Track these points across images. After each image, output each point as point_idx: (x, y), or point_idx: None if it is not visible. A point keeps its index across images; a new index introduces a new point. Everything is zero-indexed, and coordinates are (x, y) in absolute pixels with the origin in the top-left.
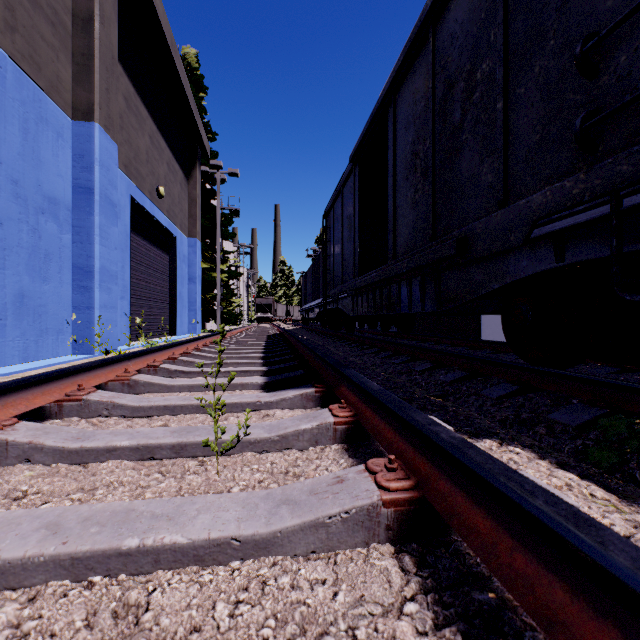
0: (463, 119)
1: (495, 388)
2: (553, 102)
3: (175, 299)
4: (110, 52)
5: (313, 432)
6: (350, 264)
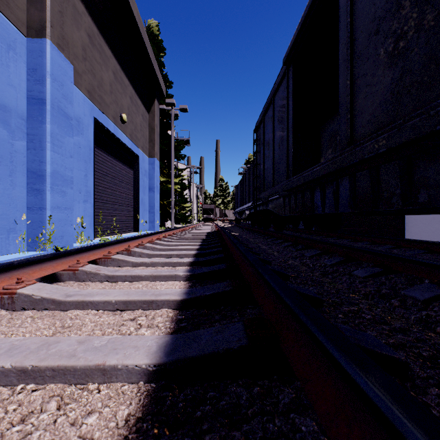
0: None
1: None
2: None
3: (137, 204)
4: None
5: None
6: (282, 166)
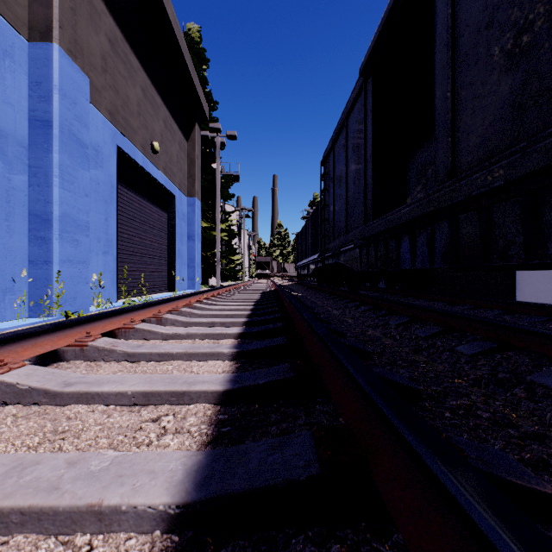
0: None
1: None
2: None
3: (173, 256)
4: None
5: None
6: (358, 207)
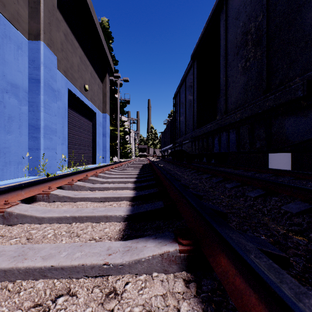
0: None
1: None
2: None
3: (95, 145)
4: (51, 2)
5: None
6: (190, 122)
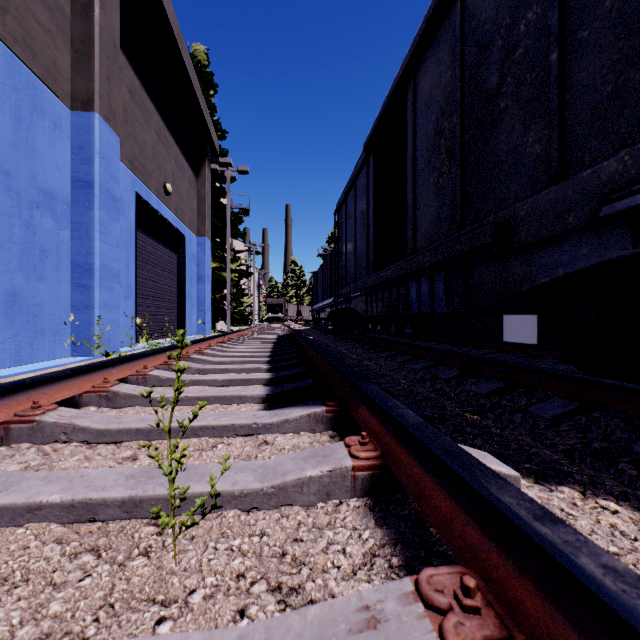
0: (501, 83)
1: (547, 404)
2: (634, 39)
3: (183, 299)
4: (111, 40)
5: (323, 481)
6: (363, 261)
